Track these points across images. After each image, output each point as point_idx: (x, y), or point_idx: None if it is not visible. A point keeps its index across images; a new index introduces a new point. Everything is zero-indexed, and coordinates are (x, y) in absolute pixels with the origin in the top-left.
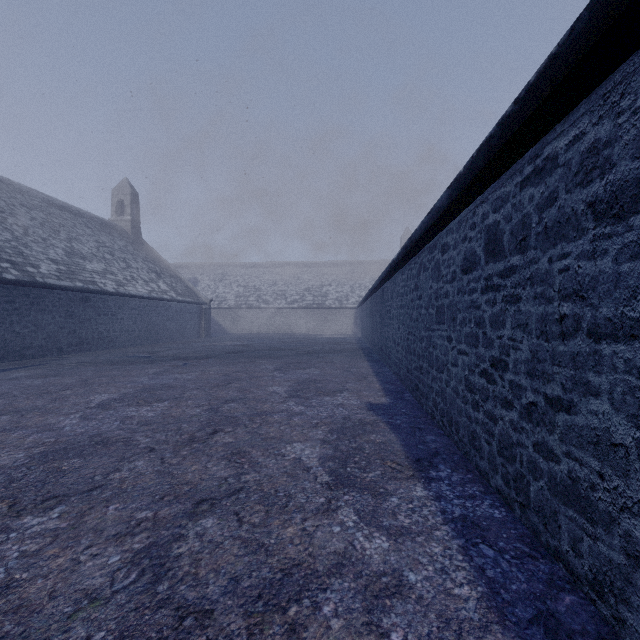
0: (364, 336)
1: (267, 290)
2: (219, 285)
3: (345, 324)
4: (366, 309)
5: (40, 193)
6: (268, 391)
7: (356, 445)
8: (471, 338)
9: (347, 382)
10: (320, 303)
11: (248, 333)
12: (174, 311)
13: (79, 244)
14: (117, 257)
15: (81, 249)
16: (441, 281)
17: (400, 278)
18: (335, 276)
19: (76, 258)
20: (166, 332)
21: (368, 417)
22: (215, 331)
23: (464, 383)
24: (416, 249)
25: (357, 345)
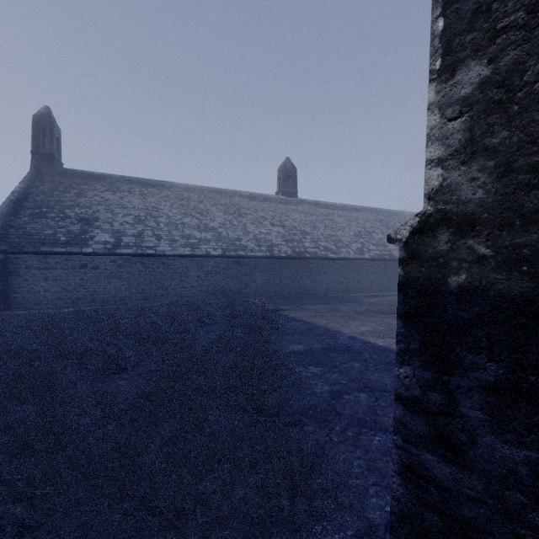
0: None
1: None
2: None
3: None
4: None
5: (401, 211)
6: None
7: None
8: None
9: None
10: None
11: None
12: None
13: None
14: None
15: None
16: None
17: None
18: None
19: None
20: None
21: None
22: None
23: None
24: None
25: None
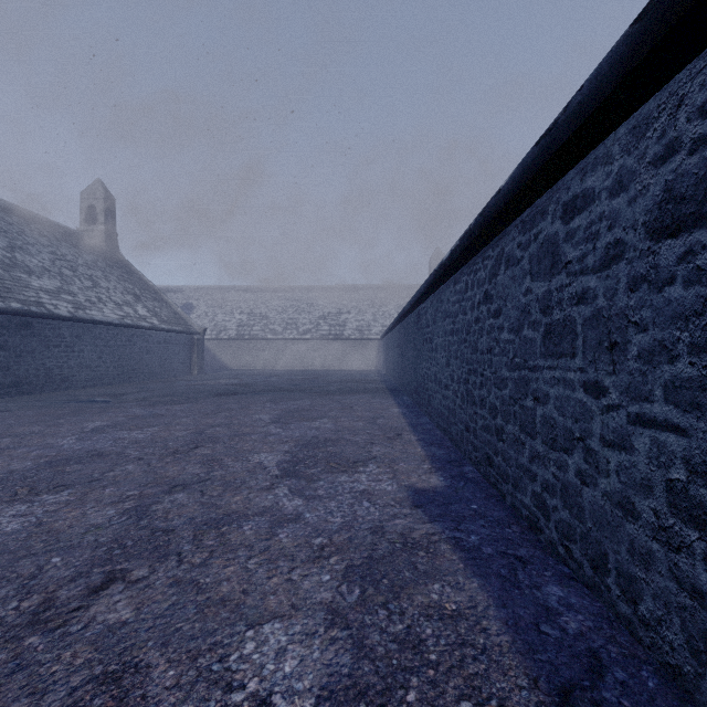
0: (390, 372)
1: (275, 318)
2: (218, 312)
3: (367, 358)
4: (393, 340)
5: None
6: (250, 463)
7: (404, 628)
8: (706, 392)
9: (373, 443)
10: (337, 333)
11: (252, 369)
12: (156, 342)
13: (25, 255)
14: (80, 273)
15: (27, 261)
16: (563, 273)
17: (451, 290)
18: (355, 302)
19: (17, 272)
20: (145, 368)
21: (416, 526)
22: (213, 366)
23: (665, 497)
24: (489, 234)
25: (382, 384)
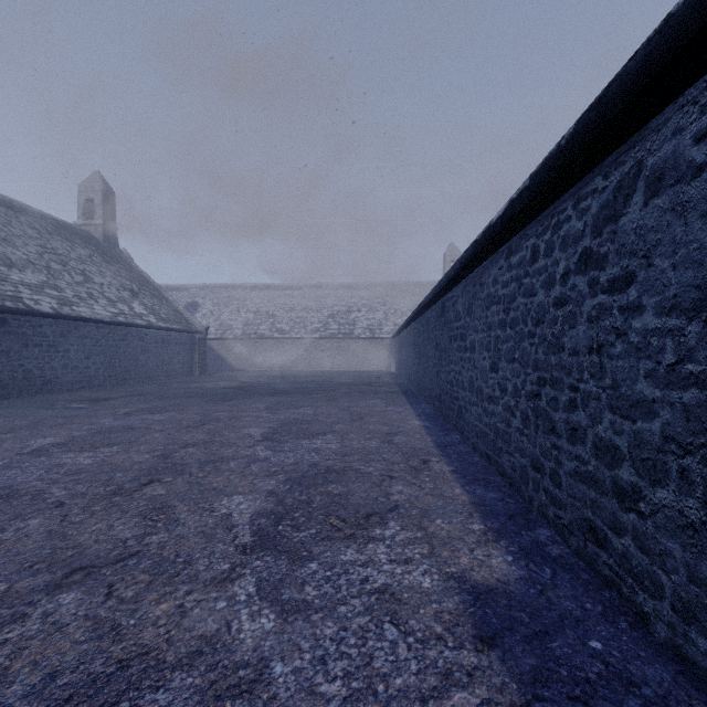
0: (403, 374)
1: (282, 317)
2: (224, 311)
3: (378, 358)
4: (407, 338)
5: None
6: (212, 516)
7: None
8: None
9: (392, 478)
10: (347, 332)
11: (258, 369)
12: (153, 341)
13: (8, 247)
14: (71, 268)
15: (9, 253)
16: None
17: (500, 266)
18: (365, 300)
19: None
20: (140, 369)
21: None
22: (218, 367)
23: None
24: (600, 148)
25: (396, 387)
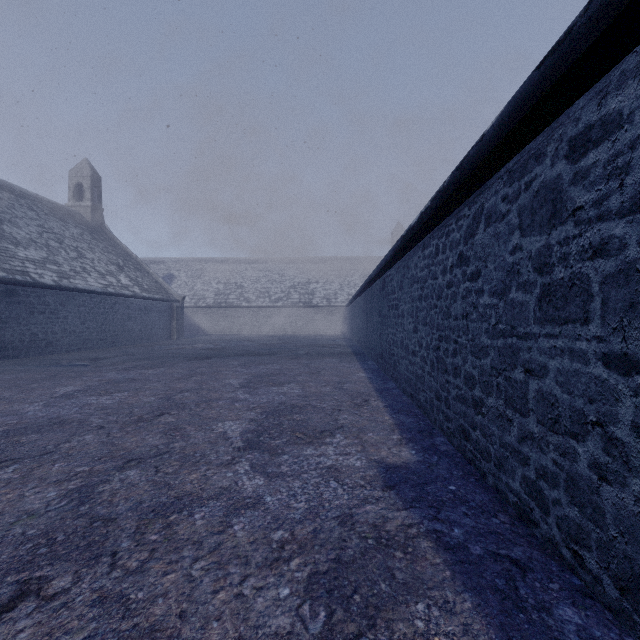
0: (355, 337)
1: (249, 287)
2: (197, 282)
3: (333, 324)
4: (358, 307)
5: None
6: (213, 433)
7: None
8: None
9: (340, 410)
10: (307, 301)
11: (228, 334)
12: (137, 309)
13: (13, 227)
14: (66, 245)
15: (15, 233)
16: (569, 223)
17: (419, 256)
18: (323, 273)
19: (4, 243)
20: (127, 333)
21: (390, 514)
22: (192, 332)
23: None
24: (465, 191)
25: (348, 348)
